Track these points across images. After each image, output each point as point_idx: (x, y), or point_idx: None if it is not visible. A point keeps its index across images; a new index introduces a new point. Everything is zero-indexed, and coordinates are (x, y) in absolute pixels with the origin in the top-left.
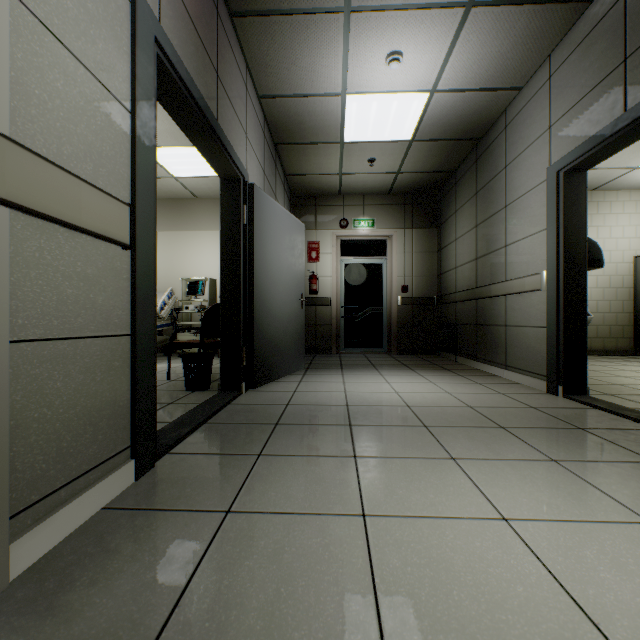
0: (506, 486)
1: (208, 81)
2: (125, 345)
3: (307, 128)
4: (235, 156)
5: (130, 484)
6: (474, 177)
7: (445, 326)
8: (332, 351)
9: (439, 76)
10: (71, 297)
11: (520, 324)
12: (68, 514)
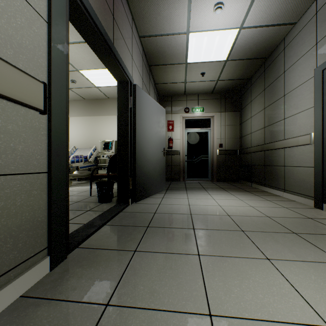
0: (317, 288)
1: (107, 19)
2: (43, 179)
3: (167, 55)
4: (125, 67)
5: (46, 273)
6: (263, 80)
7: (244, 166)
8: (180, 180)
9: (245, 18)
10: None
11: (294, 165)
12: None
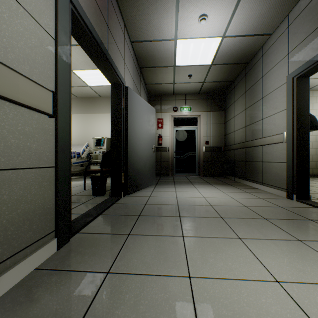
0: (274, 257)
1: (102, 29)
2: (51, 173)
3: (156, 58)
4: (118, 71)
5: (54, 252)
6: (244, 83)
7: (228, 162)
8: (169, 175)
9: (227, 28)
10: (14, 144)
11: (270, 161)
12: (11, 275)
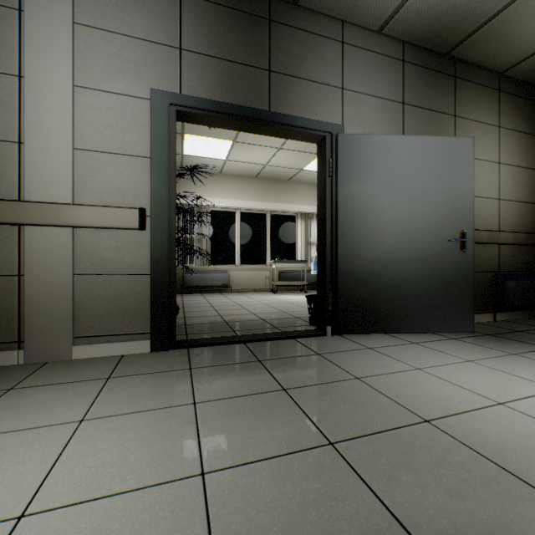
0: (102, 532)
1: (252, 86)
2: (147, 280)
3: (465, 7)
4: (304, 122)
5: (147, 352)
6: None
7: None
8: None
9: None
10: (108, 257)
11: None
12: (103, 348)
